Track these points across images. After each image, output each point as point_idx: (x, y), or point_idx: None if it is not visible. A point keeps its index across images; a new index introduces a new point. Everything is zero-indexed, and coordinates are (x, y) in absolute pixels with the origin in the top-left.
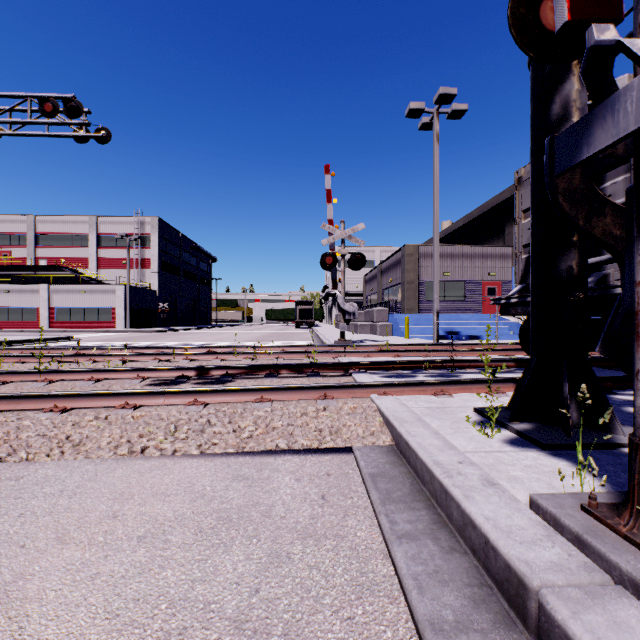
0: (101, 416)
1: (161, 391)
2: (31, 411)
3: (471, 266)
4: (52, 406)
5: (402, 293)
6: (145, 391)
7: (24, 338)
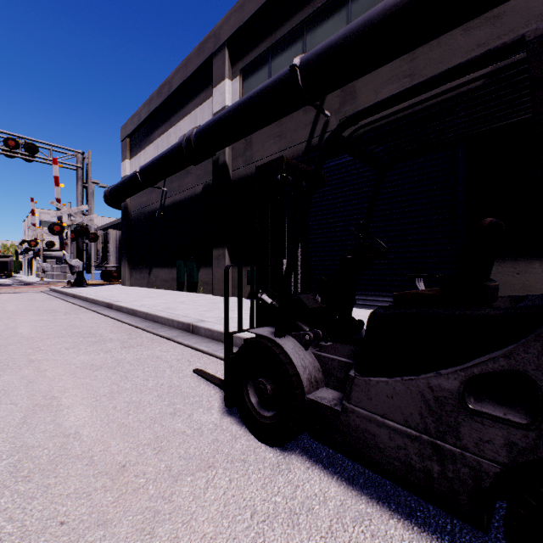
0: None
1: None
2: None
3: None
4: None
5: None
6: None
7: None
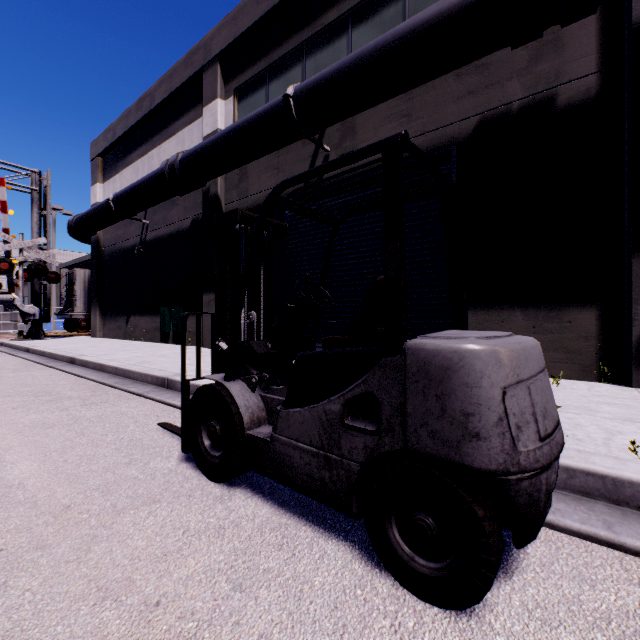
0: None
1: None
2: None
3: None
4: None
5: None
6: None
7: None
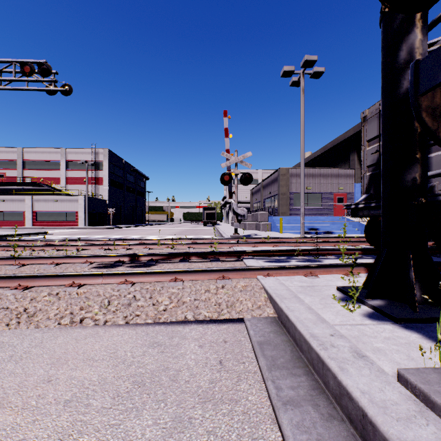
0: (53, 293)
1: (100, 273)
2: (1, 288)
3: (326, 182)
4: (17, 285)
5: (278, 201)
6: (88, 273)
7: (12, 233)
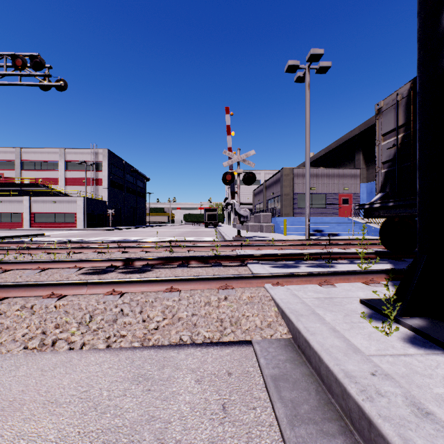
0: (27, 306)
1: (84, 282)
2: None
3: (331, 183)
4: None
5: (281, 202)
6: (70, 282)
7: (7, 235)
